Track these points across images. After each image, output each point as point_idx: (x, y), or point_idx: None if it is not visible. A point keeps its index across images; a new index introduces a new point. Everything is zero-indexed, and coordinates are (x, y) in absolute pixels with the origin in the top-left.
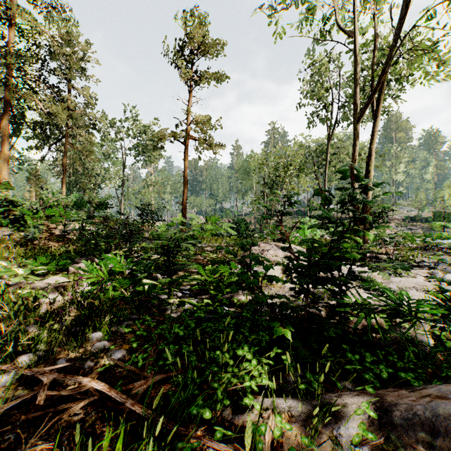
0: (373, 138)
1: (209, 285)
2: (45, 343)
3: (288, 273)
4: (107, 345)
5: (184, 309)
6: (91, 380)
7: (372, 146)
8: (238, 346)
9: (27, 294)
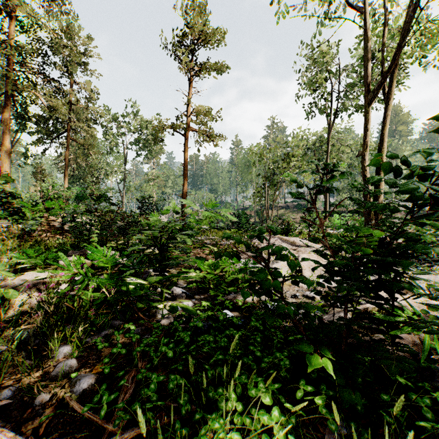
0: (386, 122)
1: (209, 281)
2: None
3: (297, 268)
4: (75, 365)
5: (177, 315)
6: None
7: (385, 132)
8: (248, 377)
9: None
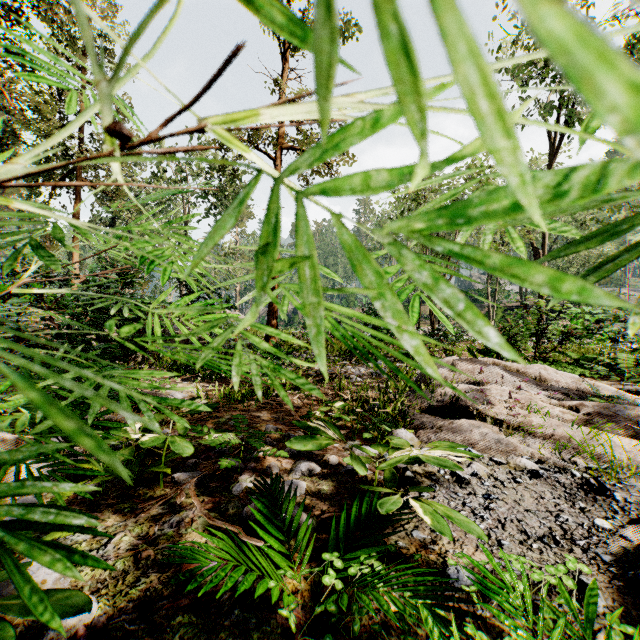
0: None
1: None
2: None
3: None
4: None
5: None
6: None
7: None
8: None
9: None
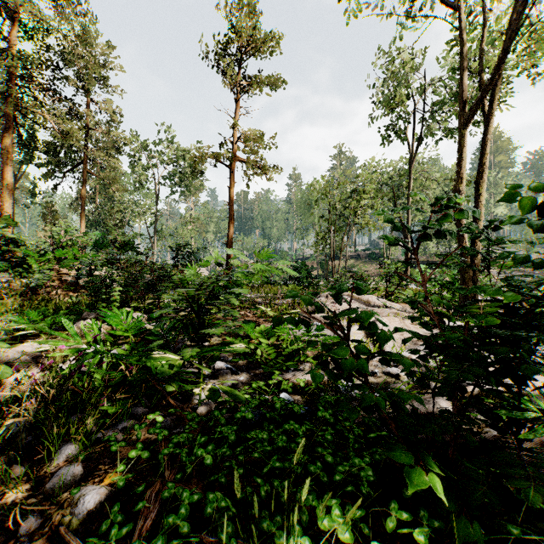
0: (486, 149)
1: (261, 353)
2: None
3: None
4: (80, 473)
5: (219, 402)
6: None
7: (485, 161)
8: (317, 497)
9: None
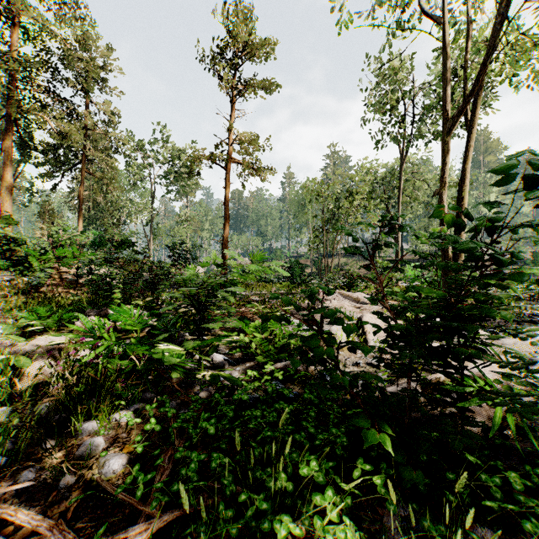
0: (468, 155)
1: (255, 346)
2: (2, 446)
3: (361, 331)
4: (102, 444)
5: (218, 387)
6: (55, 525)
7: (466, 166)
8: (300, 456)
9: (3, 363)
